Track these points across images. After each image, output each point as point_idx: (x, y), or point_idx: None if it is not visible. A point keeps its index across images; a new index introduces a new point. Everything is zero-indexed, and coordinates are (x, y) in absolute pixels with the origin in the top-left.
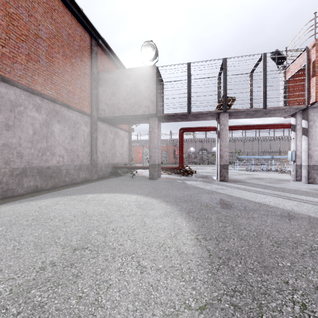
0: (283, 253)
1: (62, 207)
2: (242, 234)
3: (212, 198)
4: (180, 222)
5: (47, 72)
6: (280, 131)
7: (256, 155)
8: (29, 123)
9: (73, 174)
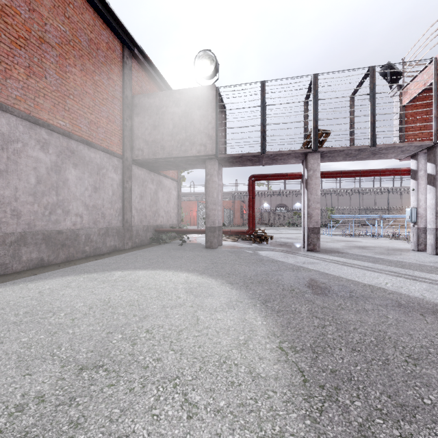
0: (426, 377)
1: (74, 292)
2: (352, 340)
3: (299, 278)
4: (252, 318)
5: (58, 94)
6: (389, 180)
7: (356, 213)
8: (30, 167)
9: (97, 241)
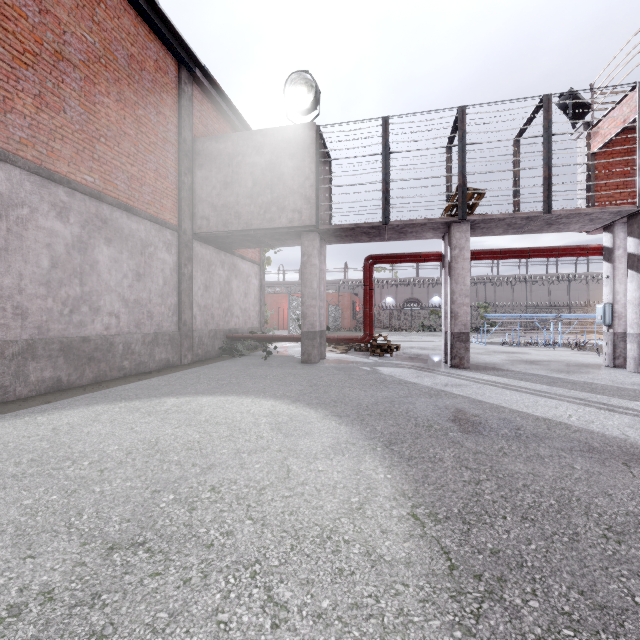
0: (637, 561)
1: (105, 429)
2: (522, 503)
3: (439, 407)
4: (370, 469)
5: (82, 135)
6: (570, 263)
7: (521, 312)
8: (42, 243)
9: (141, 353)
